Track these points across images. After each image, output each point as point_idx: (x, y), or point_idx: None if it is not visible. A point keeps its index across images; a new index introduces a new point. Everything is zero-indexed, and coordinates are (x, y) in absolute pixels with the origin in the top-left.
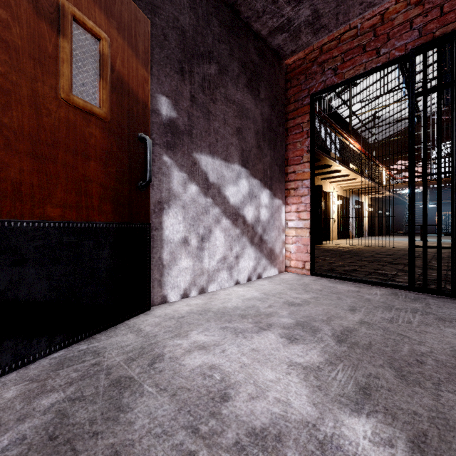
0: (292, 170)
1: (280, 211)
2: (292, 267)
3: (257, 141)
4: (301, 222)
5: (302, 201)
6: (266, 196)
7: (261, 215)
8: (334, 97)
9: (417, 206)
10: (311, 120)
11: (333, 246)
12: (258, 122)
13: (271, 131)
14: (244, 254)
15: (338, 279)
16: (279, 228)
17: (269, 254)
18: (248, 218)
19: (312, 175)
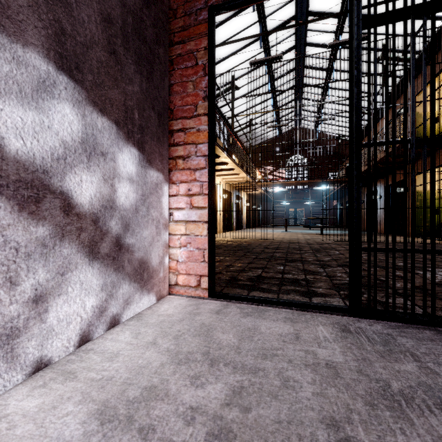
0: (180, 127)
1: (160, 192)
2: (180, 286)
3: (108, 38)
4: (195, 212)
5: (196, 177)
6: (132, 159)
7: (118, 195)
8: (219, 95)
9: (279, 204)
10: (211, 48)
11: (222, 241)
12: (110, 0)
13: (143, 42)
14: (68, 286)
15: (252, 302)
16: (158, 221)
17: (138, 271)
18: (80, 199)
19: (212, 137)
